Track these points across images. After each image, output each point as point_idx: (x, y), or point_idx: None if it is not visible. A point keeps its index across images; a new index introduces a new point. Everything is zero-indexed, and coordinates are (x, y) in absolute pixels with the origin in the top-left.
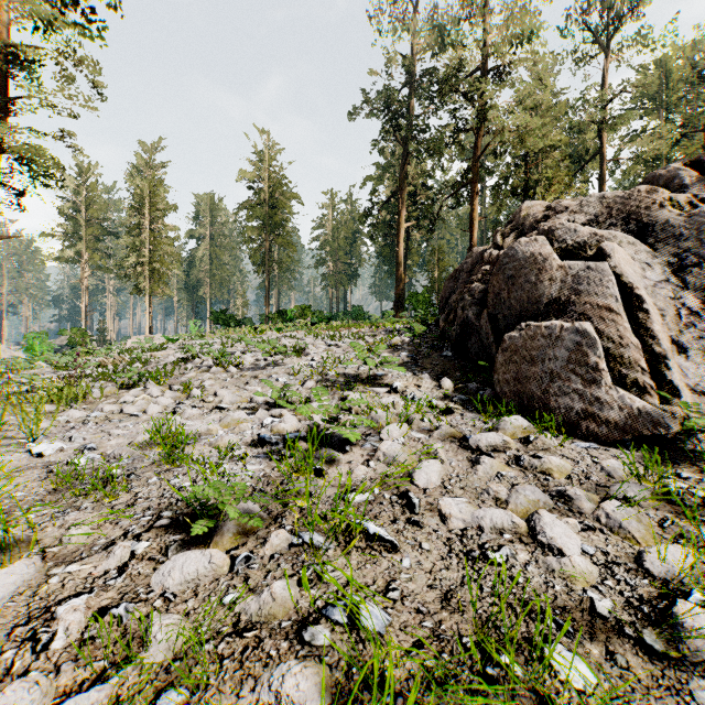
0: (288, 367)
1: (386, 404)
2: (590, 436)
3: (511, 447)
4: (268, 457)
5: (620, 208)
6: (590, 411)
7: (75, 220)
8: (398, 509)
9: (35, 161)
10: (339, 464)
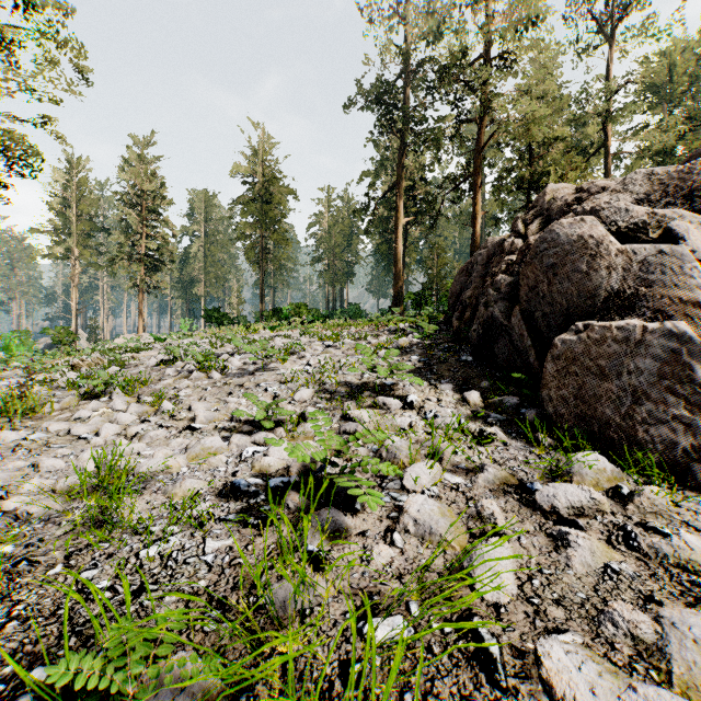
0: (279, 373)
1: (401, 426)
2: None
3: (605, 510)
4: (241, 520)
5: (678, 184)
6: None
7: (65, 216)
8: (463, 667)
9: (11, 147)
10: (348, 537)
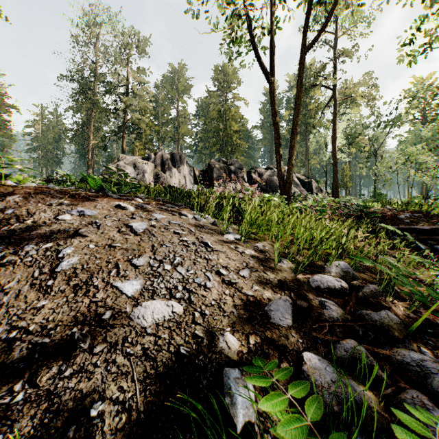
0: None
1: None
2: None
3: None
4: None
5: (134, 162)
6: None
7: None
8: None
9: None
10: None
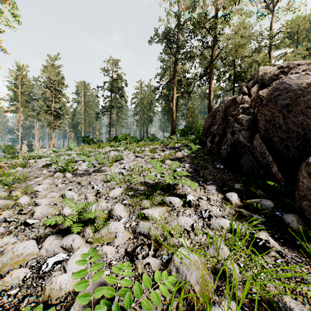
0: (105, 174)
1: (184, 227)
2: None
3: None
4: None
5: None
6: None
7: (16, 92)
8: None
9: None
10: None
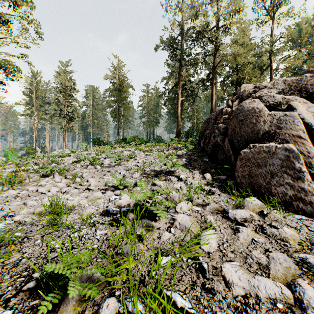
0: (125, 166)
1: (176, 188)
2: (300, 211)
3: (255, 219)
4: (110, 224)
5: (296, 85)
6: (298, 196)
7: (30, 97)
8: (193, 272)
9: (8, 68)
10: (152, 230)
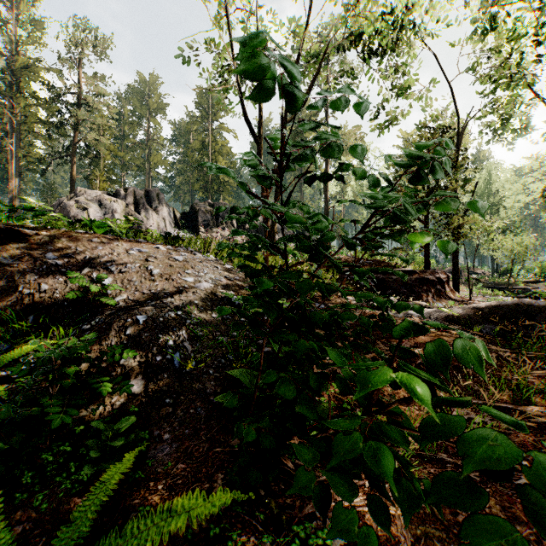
0: None
1: None
2: None
3: None
4: None
5: (98, 198)
6: None
7: None
8: None
9: None
10: None
